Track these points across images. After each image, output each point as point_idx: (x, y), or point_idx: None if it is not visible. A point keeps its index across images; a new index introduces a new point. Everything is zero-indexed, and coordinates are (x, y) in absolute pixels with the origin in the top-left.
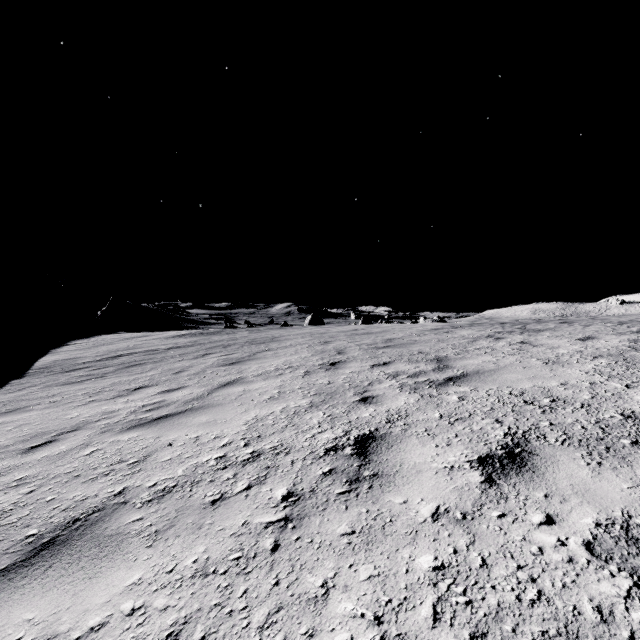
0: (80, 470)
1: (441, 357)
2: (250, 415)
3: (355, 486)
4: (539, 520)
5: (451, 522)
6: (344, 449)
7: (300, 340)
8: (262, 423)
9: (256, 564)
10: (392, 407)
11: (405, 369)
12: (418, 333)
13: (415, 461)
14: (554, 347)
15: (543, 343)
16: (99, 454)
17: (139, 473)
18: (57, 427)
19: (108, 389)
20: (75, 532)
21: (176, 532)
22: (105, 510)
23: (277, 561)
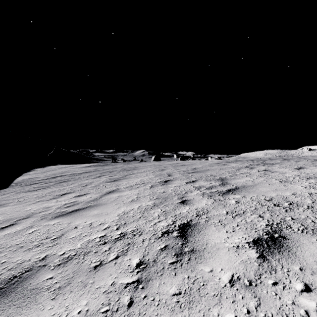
0: (24, 243)
1: (223, 178)
2: (121, 210)
3: (180, 258)
4: (300, 288)
5: (242, 287)
6: (173, 232)
7: (149, 169)
8: (127, 215)
9: (117, 316)
10: (199, 206)
11: (204, 184)
12: (209, 165)
13: (215, 242)
14: (283, 173)
15: (276, 170)
16: (36, 233)
17: (56, 245)
18: (18, 216)
19: (48, 194)
20: (12, 286)
21: (71, 288)
22: (32, 270)
23: (131, 315)
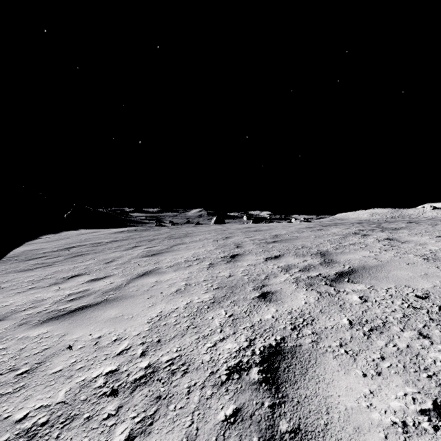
0: None
1: (323, 251)
2: (155, 311)
3: None
4: None
5: None
6: (250, 371)
7: (207, 236)
8: (165, 322)
9: None
10: (294, 307)
11: (295, 262)
12: (297, 230)
13: (345, 404)
14: (422, 244)
15: (408, 240)
16: None
17: (19, 392)
18: None
19: (50, 277)
20: None
21: None
22: None
23: None
